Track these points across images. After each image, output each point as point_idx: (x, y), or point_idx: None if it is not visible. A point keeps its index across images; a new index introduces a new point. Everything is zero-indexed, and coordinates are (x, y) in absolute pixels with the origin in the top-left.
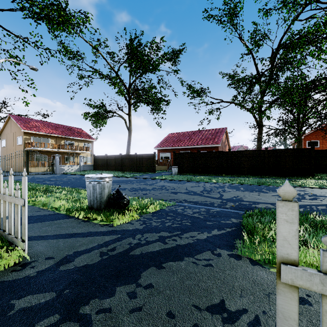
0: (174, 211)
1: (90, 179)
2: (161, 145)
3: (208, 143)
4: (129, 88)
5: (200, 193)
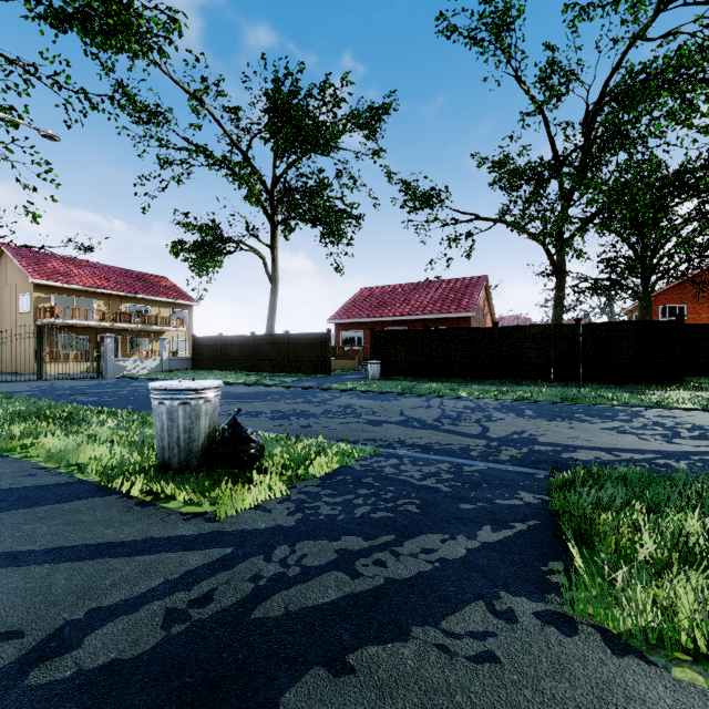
0: (376, 471)
1: (162, 394)
2: (343, 314)
3: (447, 310)
4: (272, 187)
5: (433, 423)
